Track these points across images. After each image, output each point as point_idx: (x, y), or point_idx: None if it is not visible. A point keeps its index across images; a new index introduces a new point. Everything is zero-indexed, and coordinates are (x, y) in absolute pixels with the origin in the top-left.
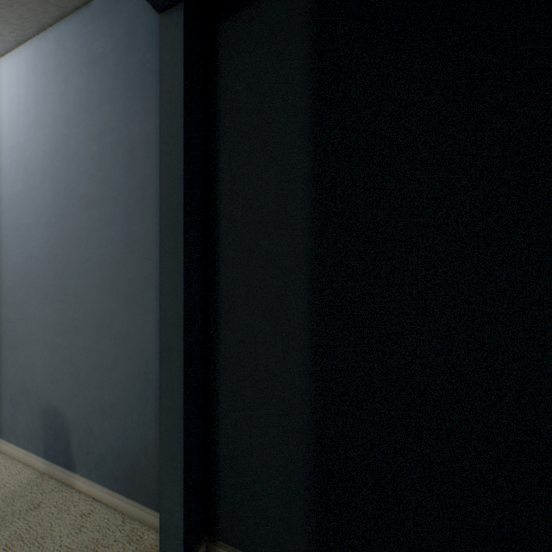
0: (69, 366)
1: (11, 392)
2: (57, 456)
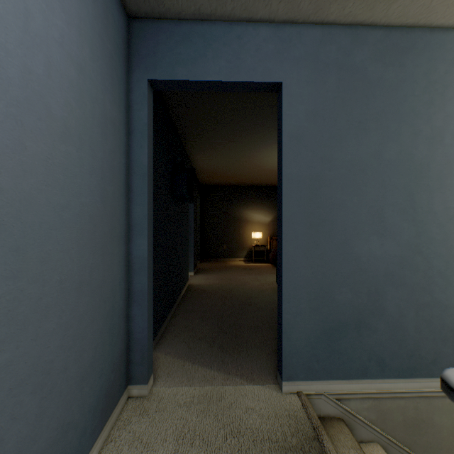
0: (31, 382)
1: None
2: None
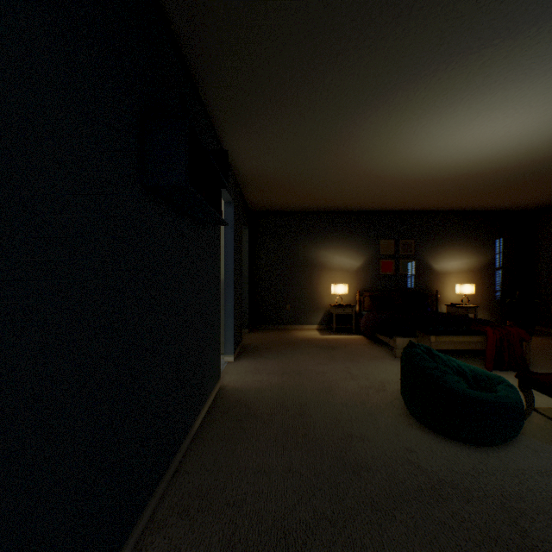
0: None
1: None
2: None
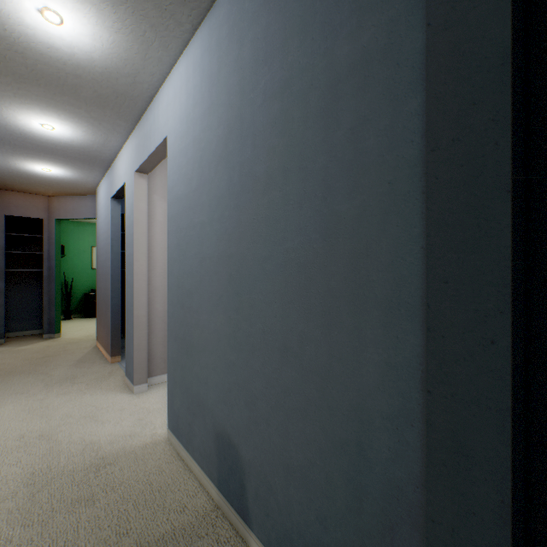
0: (243, 392)
1: (188, 399)
2: (230, 494)
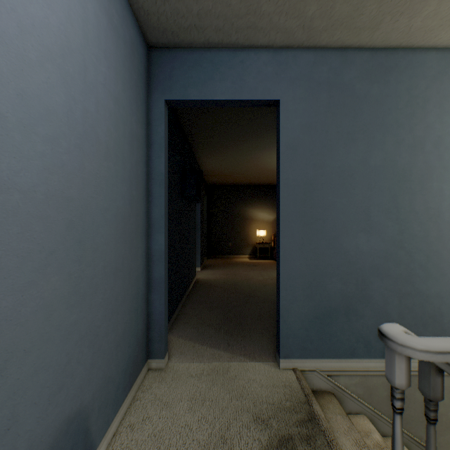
0: (88, 338)
1: None
2: None
